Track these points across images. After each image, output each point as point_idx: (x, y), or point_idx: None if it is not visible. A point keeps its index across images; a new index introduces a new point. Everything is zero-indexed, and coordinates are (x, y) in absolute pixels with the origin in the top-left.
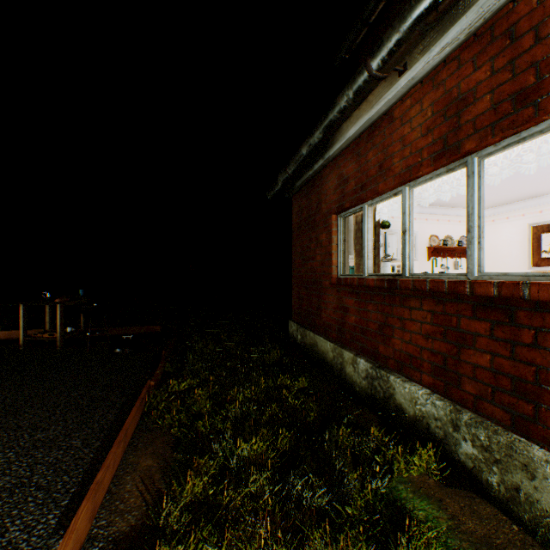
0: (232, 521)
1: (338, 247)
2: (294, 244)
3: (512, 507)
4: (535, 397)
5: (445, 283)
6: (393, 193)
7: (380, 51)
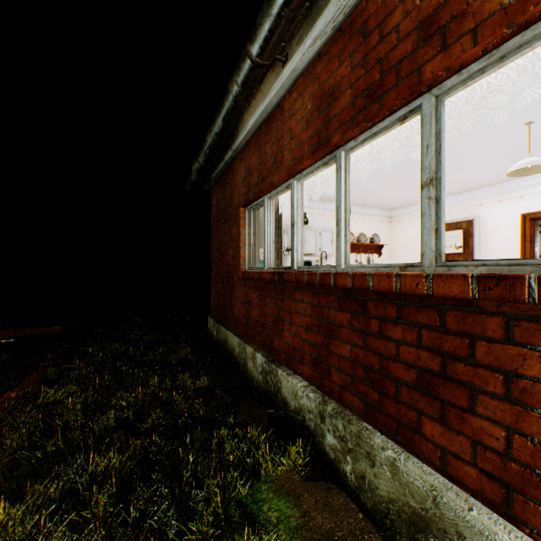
0: None
1: (246, 241)
2: (213, 237)
3: (360, 495)
4: (380, 385)
5: (317, 275)
6: (285, 186)
7: (255, 35)
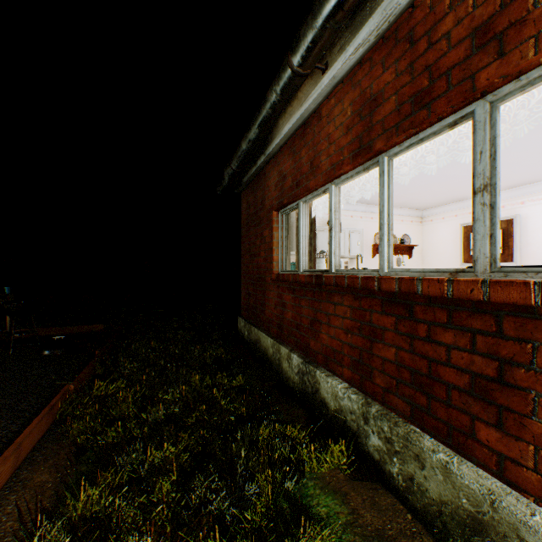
0: (116, 539)
1: (279, 244)
2: (243, 240)
3: (408, 496)
4: (429, 389)
5: (359, 279)
6: (322, 191)
7: (298, 46)
